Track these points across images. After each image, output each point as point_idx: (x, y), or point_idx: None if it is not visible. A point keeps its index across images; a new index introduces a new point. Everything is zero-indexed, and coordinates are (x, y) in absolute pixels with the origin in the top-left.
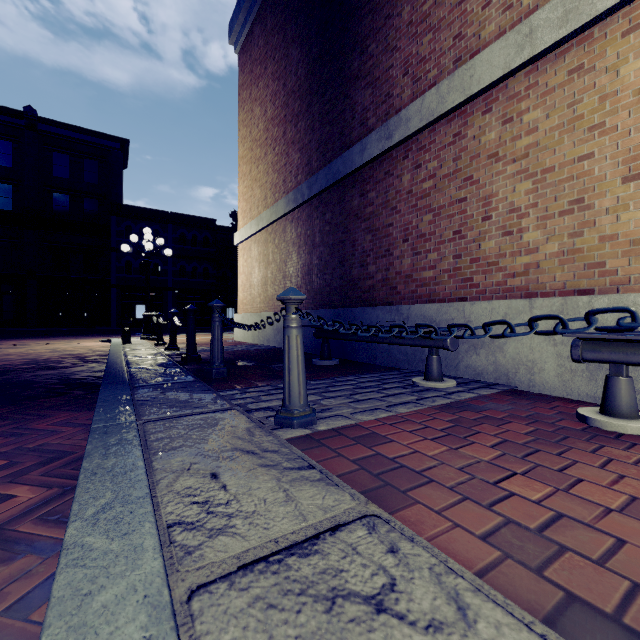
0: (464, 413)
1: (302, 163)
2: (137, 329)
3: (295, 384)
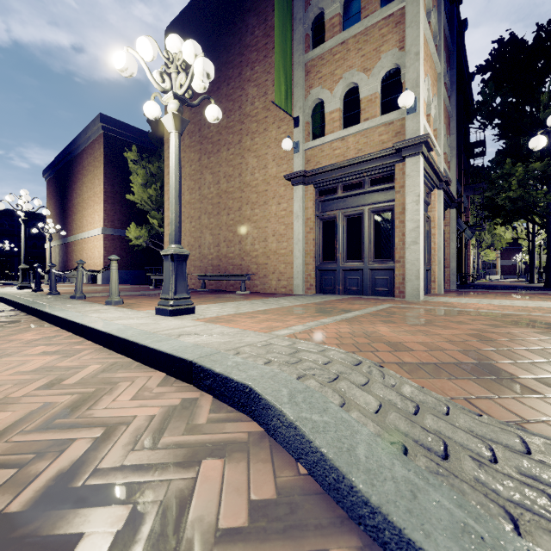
0: None
1: (59, 234)
2: None
3: (32, 279)
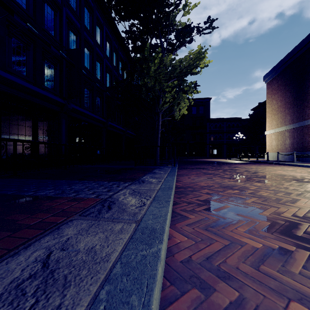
0: None
1: (290, 119)
2: (216, 157)
3: (295, 159)
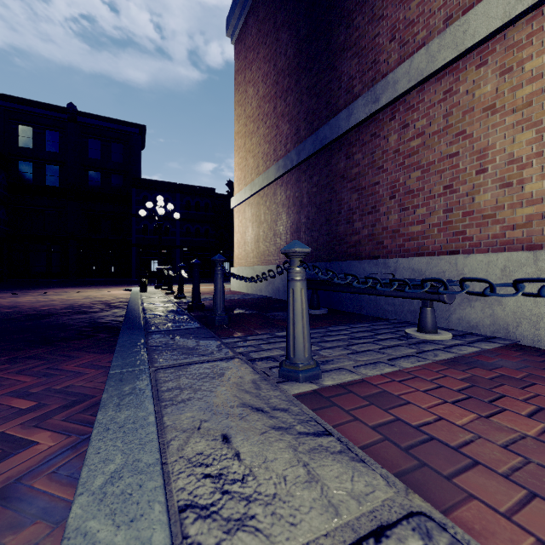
0: (473, 370)
1: (291, 133)
2: (152, 280)
3: (300, 337)
